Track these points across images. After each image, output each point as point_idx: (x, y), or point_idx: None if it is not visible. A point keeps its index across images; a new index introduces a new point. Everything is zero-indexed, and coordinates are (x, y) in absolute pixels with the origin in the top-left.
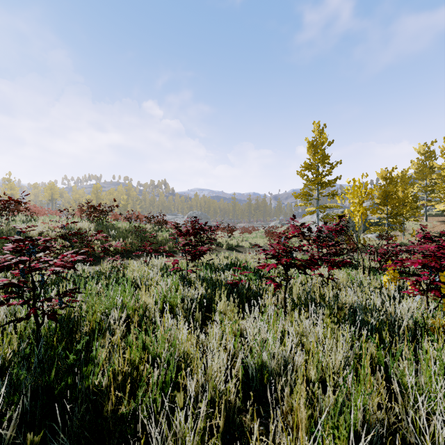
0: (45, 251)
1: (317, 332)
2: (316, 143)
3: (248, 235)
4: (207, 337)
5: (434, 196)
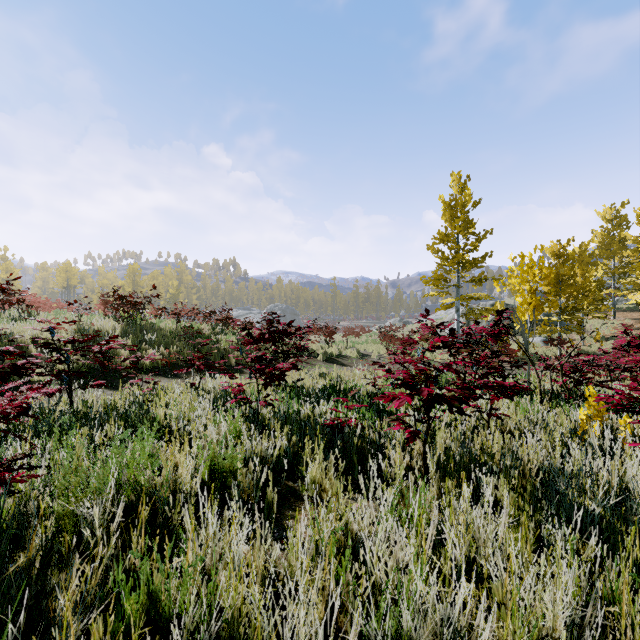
0: (15, 372)
1: (500, 540)
2: (455, 203)
3: (355, 339)
4: (286, 552)
5: (626, 282)
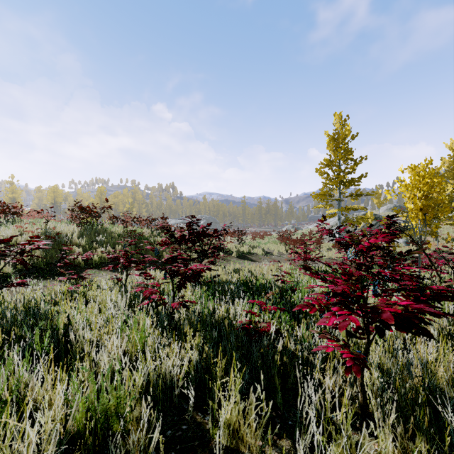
0: None
1: None
2: (337, 136)
3: (260, 240)
4: None
5: None
